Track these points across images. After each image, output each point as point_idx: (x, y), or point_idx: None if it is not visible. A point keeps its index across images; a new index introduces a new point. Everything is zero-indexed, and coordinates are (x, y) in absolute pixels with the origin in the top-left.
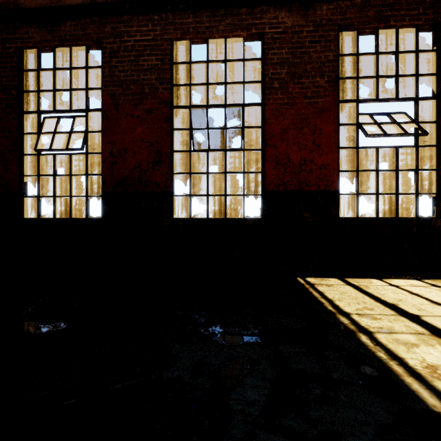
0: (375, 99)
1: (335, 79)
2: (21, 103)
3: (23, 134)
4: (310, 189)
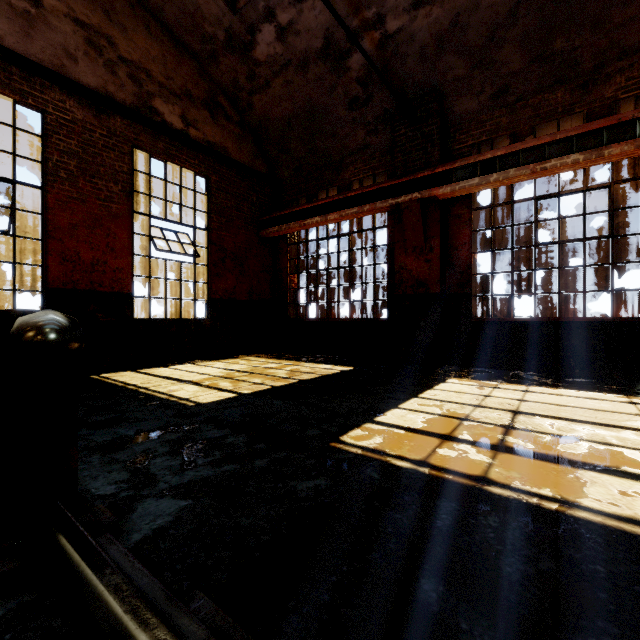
0: (165, 219)
1: (130, 191)
2: None
3: None
4: (104, 290)
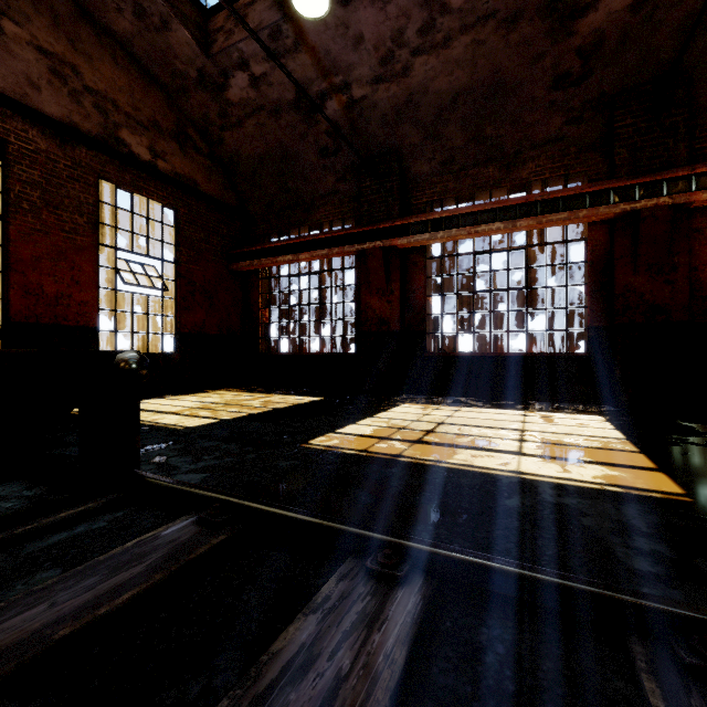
0: (132, 251)
1: (96, 223)
2: None
3: None
4: (69, 324)
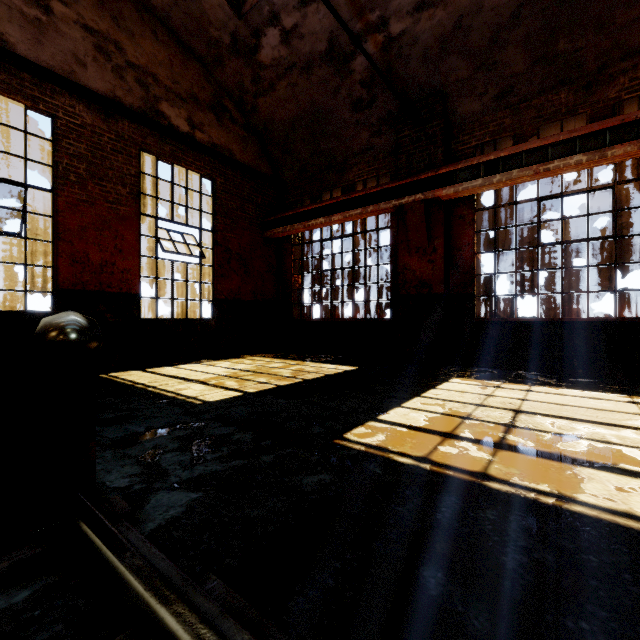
0: (171, 221)
1: (137, 193)
2: None
3: None
4: (112, 291)
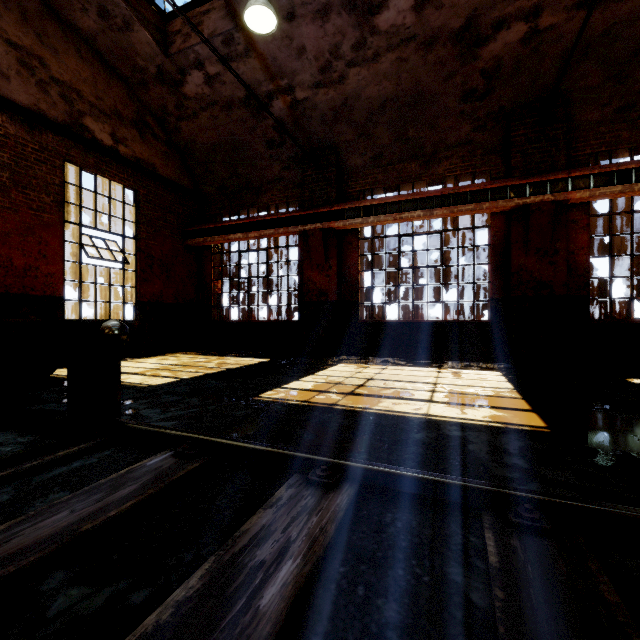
0: (95, 228)
1: (62, 202)
2: None
3: None
4: (36, 294)
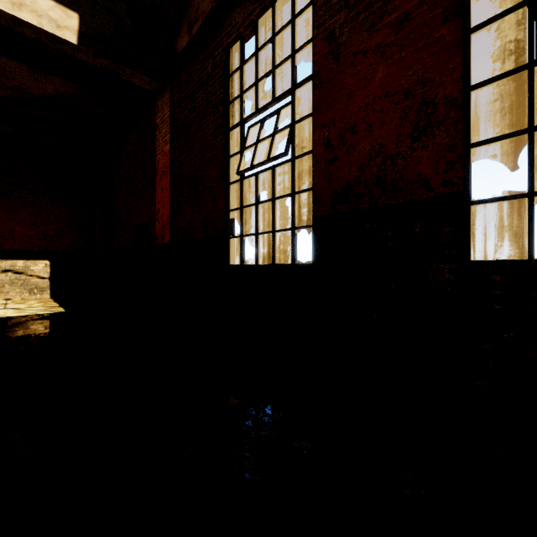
0: None
1: None
2: (227, 119)
3: (228, 157)
4: None
